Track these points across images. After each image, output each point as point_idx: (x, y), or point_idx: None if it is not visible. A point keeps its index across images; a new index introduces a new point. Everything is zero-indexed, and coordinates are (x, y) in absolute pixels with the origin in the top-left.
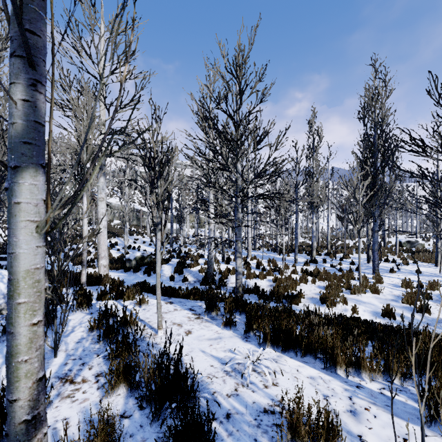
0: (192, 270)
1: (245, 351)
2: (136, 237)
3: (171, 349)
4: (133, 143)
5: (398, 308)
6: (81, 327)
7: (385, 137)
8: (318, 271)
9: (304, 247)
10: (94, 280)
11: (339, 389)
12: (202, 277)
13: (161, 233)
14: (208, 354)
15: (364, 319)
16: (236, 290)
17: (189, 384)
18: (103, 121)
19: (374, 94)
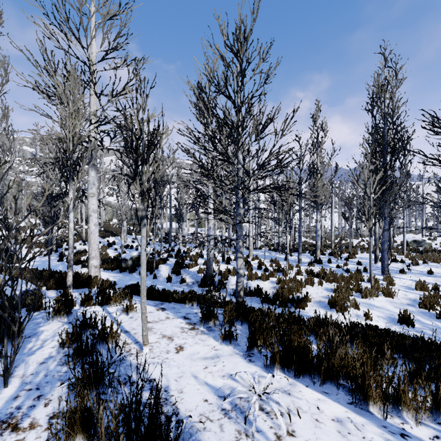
0: (190, 270)
1: (249, 379)
2: (134, 237)
3: (156, 374)
4: (112, 119)
5: (415, 313)
6: (53, 340)
7: (396, 129)
8: (325, 272)
9: (306, 247)
10: (82, 282)
11: (379, 440)
12: (200, 279)
13: (147, 228)
14: (201, 382)
15: (384, 329)
16: (237, 294)
17: (170, 440)
18: (94, 111)
19: (384, 84)
